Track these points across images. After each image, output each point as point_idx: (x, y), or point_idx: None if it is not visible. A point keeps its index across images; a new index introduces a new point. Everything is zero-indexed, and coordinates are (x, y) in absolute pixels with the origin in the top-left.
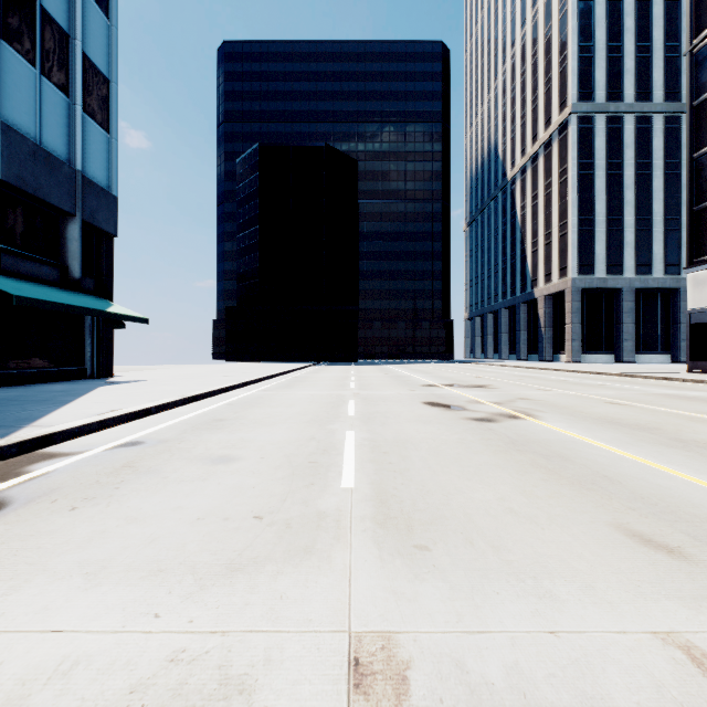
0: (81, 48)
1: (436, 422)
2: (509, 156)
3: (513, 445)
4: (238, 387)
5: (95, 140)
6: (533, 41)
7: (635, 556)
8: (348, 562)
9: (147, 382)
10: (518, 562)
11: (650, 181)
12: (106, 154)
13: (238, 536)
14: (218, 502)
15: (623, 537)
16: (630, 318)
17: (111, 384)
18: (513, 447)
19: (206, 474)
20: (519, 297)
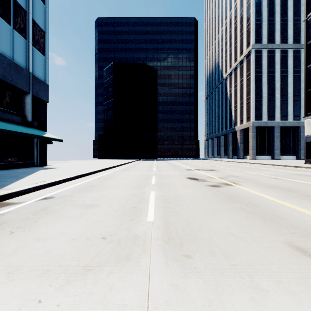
0: (32, 17)
1: (193, 187)
2: (224, 68)
3: (229, 199)
4: (102, 170)
5: (38, 59)
6: (234, 17)
7: (300, 261)
8: (148, 265)
9: (61, 168)
10: (239, 265)
11: (287, 79)
12: (43, 65)
13: (92, 249)
14: (85, 229)
15: (292, 250)
16: (278, 140)
17: (45, 169)
18: (230, 200)
19: (81, 214)
20: (229, 130)
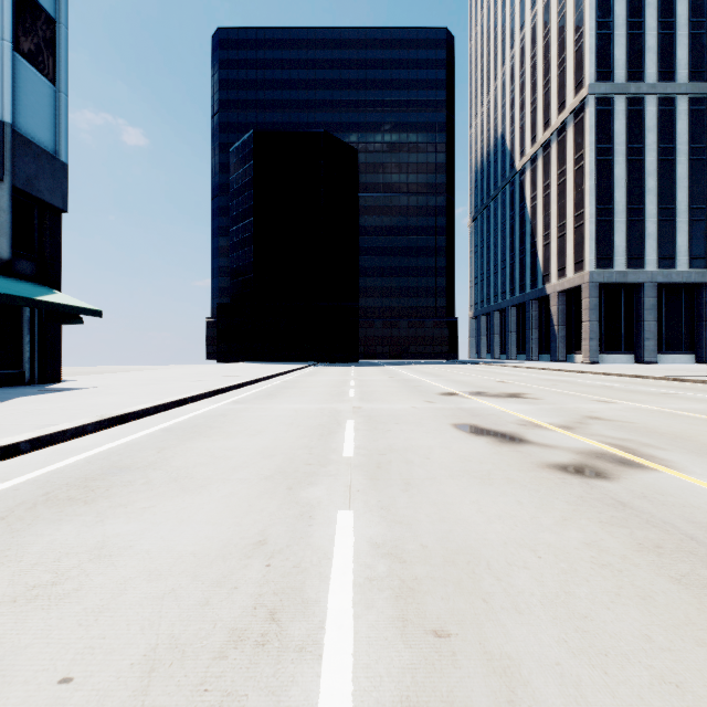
0: None
1: (502, 478)
2: (518, 145)
3: None
4: (204, 396)
5: (34, 91)
6: (544, 21)
7: None
8: None
9: (90, 390)
10: None
11: (673, 168)
12: (51, 109)
13: None
14: None
15: None
16: (652, 315)
17: (37, 394)
18: None
19: None
20: (529, 294)
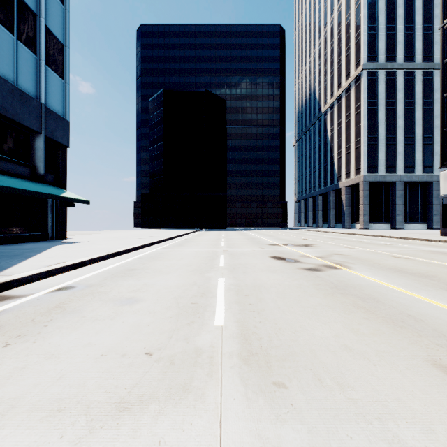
0: (44, 23)
1: (280, 271)
2: (323, 97)
3: (336, 289)
4: (147, 245)
5: (54, 84)
6: (338, 24)
7: None
8: (219, 401)
9: (87, 243)
10: (362, 401)
11: (413, 113)
12: (62, 93)
13: (130, 372)
14: (119, 338)
15: (441, 374)
16: (400, 201)
17: (63, 244)
18: (337, 291)
19: (114, 313)
20: (329, 187)
